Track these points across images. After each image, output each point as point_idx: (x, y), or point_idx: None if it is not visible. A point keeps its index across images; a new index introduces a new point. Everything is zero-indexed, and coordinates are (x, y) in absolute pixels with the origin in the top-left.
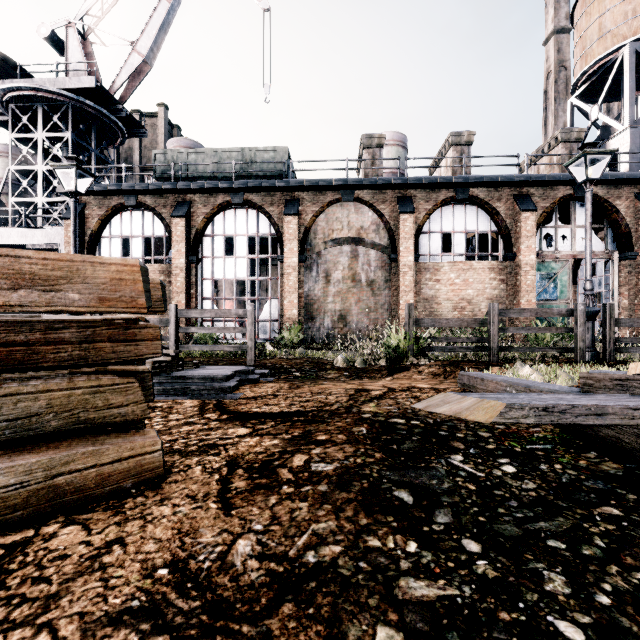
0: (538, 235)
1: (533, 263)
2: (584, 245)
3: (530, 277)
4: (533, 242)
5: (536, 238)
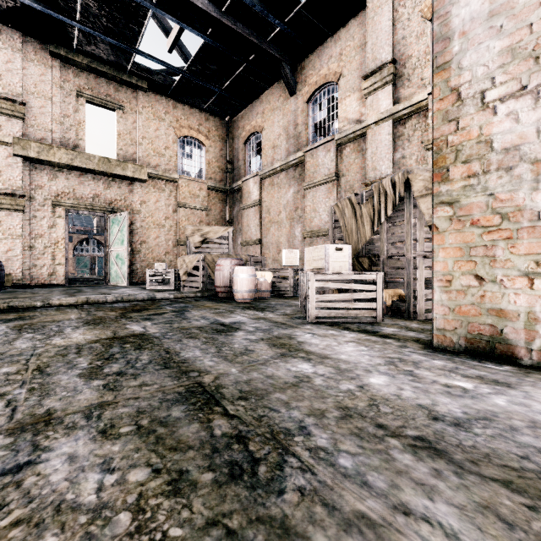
0: (79, 248)
1: (72, 258)
2: (95, 252)
3: (71, 262)
4: (72, 251)
5: (78, 249)
